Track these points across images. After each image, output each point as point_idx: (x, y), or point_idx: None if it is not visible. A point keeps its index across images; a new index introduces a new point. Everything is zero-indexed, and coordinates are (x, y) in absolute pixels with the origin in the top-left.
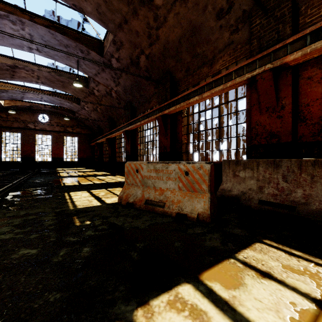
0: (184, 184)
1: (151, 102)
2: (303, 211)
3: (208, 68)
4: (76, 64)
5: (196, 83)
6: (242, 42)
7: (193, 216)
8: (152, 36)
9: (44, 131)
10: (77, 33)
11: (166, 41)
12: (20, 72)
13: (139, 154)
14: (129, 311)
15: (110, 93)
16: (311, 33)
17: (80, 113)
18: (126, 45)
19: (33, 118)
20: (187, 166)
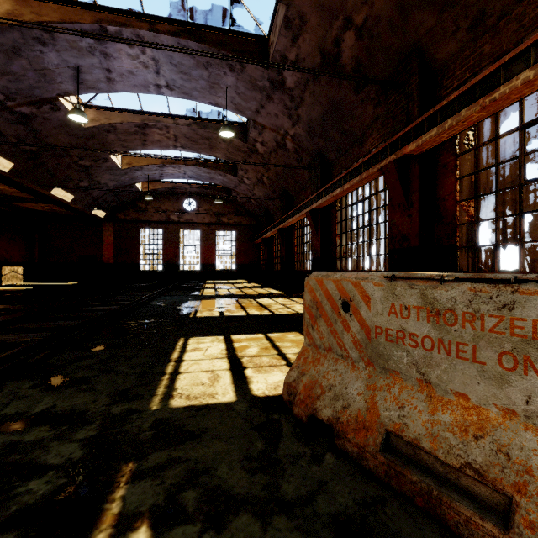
0: None
1: (365, 142)
2: None
3: None
4: (224, 98)
5: (511, 46)
6: None
7: None
8: None
9: (190, 224)
10: (222, 33)
11: None
12: (152, 133)
13: (339, 255)
14: None
15: (283, 144)
16: None
17: (238, 192)
18: (311, 19)
19: (177, 207)
20: None
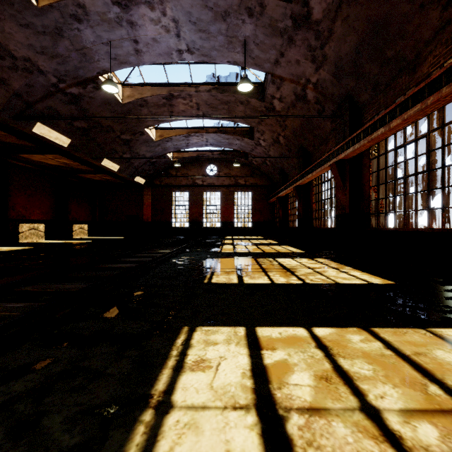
0: None
1: (420, 65)
2: None
3: None
4: (242, 53)
5: None
6: None
7: None
8: None
9: (211, 186)
10: None
11: None
12: (177, 104)
13: (373, 210)
14: None
15: (303, 96)
16: None
17: (254, 155)
18: None
19: (201, 172)
20: None
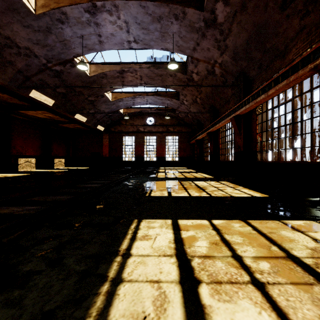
0: None
1: (288, 53)
2: None
3: None
4: (171, 43)
5: None
6: None
7: None
8: None
9: (150, 132)
10: None
11: None
12: (127, 76)
13: (259, 149)
14: None
15: (212, 71)
16: None
17: (179, 110)
18: None
19: (143, 122)
20: None
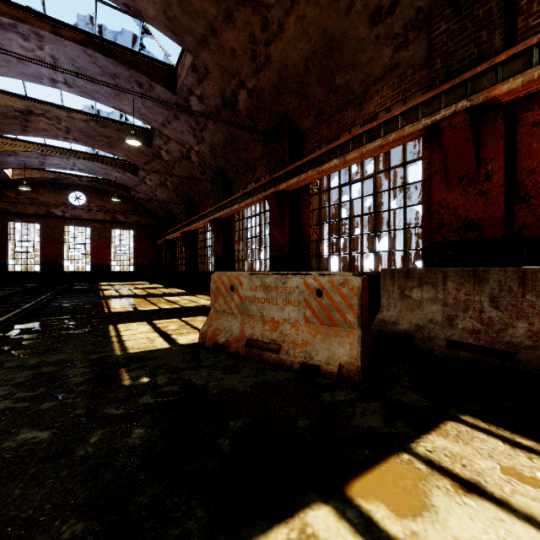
0: (315, 313)
1: (257, 170)
2: (529, 361)
3: (355, 111)
4: (130, 106)
5: (335, 136)
6: (415, 63)
7: (332, 369)
8: (259, 58)
9: (78, 220)
10: (131, 54)
11: (283, 64)
12: (37, 121)
13: (237, 258)
14: None
15: (188, 156)
16: (539, 45)
17: (138, 191)
18: (214, 72)
19: (60, 199)
20: (321, 281)
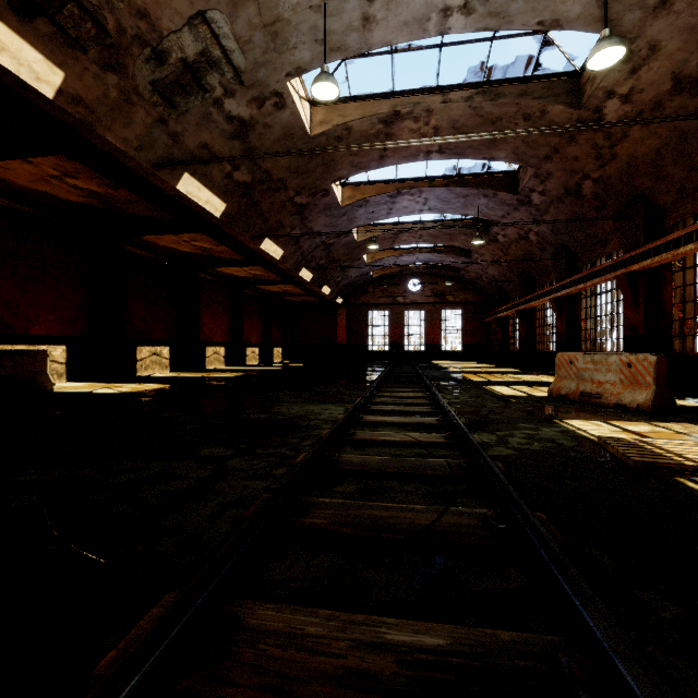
0: (626, 377)
1: (607, 244)
2: None
3: None
4: (474, 210)
5: None
6: None
7: (632, 406)
8: (603, 157)
9: (414, 304)
10: (480, 177)
11: (631, 156)
12: (402, 236)
13: (583, 338)
14: (560, 419)
15: (525, 237)
16: None
17: (468, 271)
18: (556, 174)
19: (402, 288)
20: (630, 358)
